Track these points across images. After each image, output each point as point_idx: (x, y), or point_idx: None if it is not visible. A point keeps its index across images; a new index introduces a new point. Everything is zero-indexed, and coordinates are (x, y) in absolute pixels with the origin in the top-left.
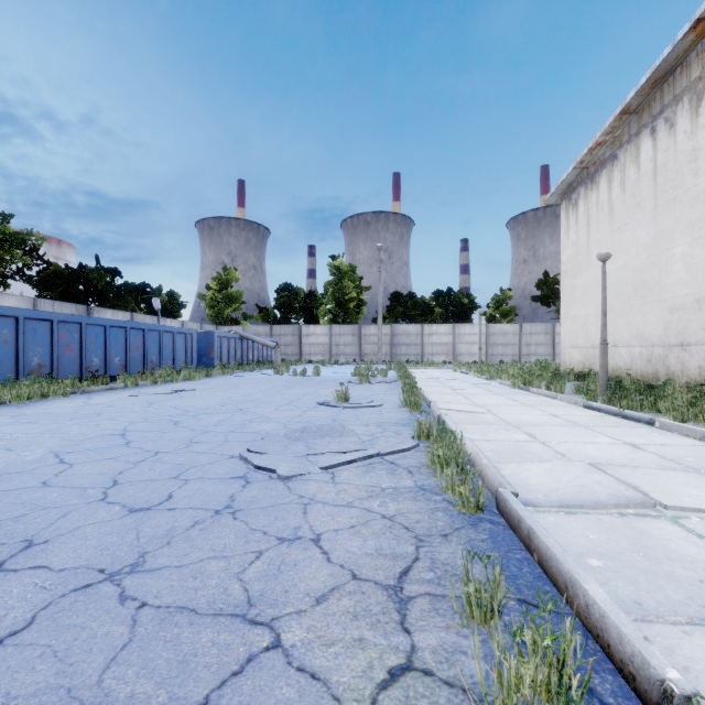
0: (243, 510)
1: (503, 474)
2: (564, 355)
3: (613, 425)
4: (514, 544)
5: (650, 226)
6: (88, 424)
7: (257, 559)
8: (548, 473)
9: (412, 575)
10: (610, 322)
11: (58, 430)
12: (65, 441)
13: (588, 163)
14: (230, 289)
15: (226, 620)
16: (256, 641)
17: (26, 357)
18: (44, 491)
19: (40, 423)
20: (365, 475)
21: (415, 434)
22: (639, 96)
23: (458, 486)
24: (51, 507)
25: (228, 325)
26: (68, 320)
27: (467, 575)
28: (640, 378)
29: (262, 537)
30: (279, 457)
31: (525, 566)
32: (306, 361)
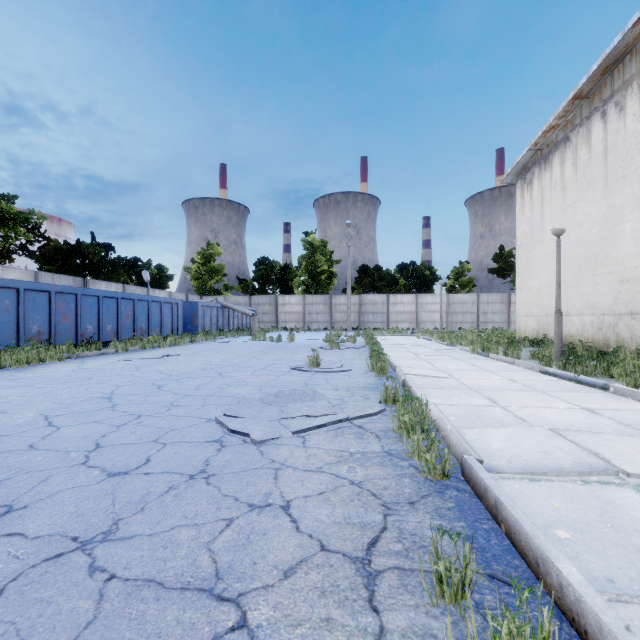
0: (217, 475)
1: (467, 439)
2: (519, 323)
3: (568, 390)
4: (481, 513)
5: (601, 203)
6: (79, 388)
7: (227, 527)
8: (510, 438)
9: (380, 546)
10: (563, 292)
11: (51, 393)
12: (56, 404)
13: (542, 145)
14: (213, 262)
15: (192, 596)
16: (221, 620)
17: (27, 325)
18: (30, 454)
19: (35, 386)
20: (334, 439)
21: (382, 398)
22: (590, 82)
23: (425, 453)
24: (34, 470)
25: (211, 295)
26: (65, 291)
27: (436, 551)
28: (591, 344)
29: (233, 503)
30: (253, 421)
31: (493, 538)
32: (282, 328)
